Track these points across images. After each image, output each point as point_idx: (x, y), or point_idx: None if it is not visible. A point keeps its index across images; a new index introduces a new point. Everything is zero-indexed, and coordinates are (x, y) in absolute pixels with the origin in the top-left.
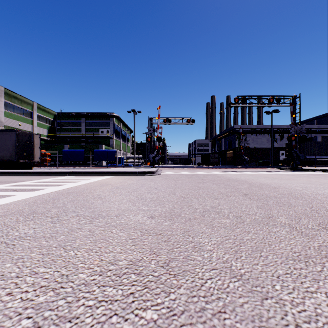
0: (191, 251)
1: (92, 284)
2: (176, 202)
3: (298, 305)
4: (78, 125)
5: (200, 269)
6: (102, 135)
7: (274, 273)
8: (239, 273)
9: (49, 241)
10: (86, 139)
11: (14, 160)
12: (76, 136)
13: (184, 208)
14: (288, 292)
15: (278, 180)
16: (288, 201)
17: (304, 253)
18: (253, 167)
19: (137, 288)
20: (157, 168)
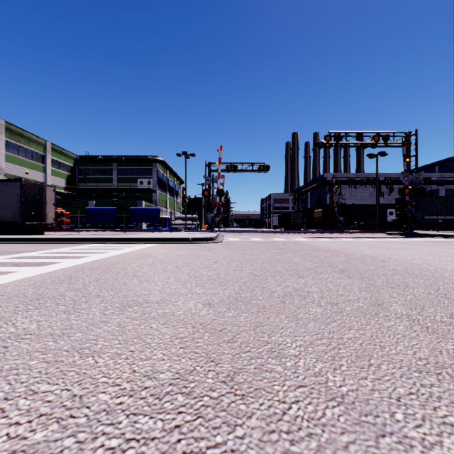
0: (267, 358)
1: (118, 411)
2: (243, 281)
3: (433, 447)
4: (107, 173)
5: (280, 387)
6: (142, 187)
7: (393, 393)
8: (339, 393)
9: (58, 342)
10: (120, 192)
11: (18, 222)
12: (105, 189)
13: (256, 291)
14: (416, 424)
15: (387, 250)
16: (404, 281)
17: (434, 361)
18: (351, 232)
19: (185, 418)
20: (217, 233)
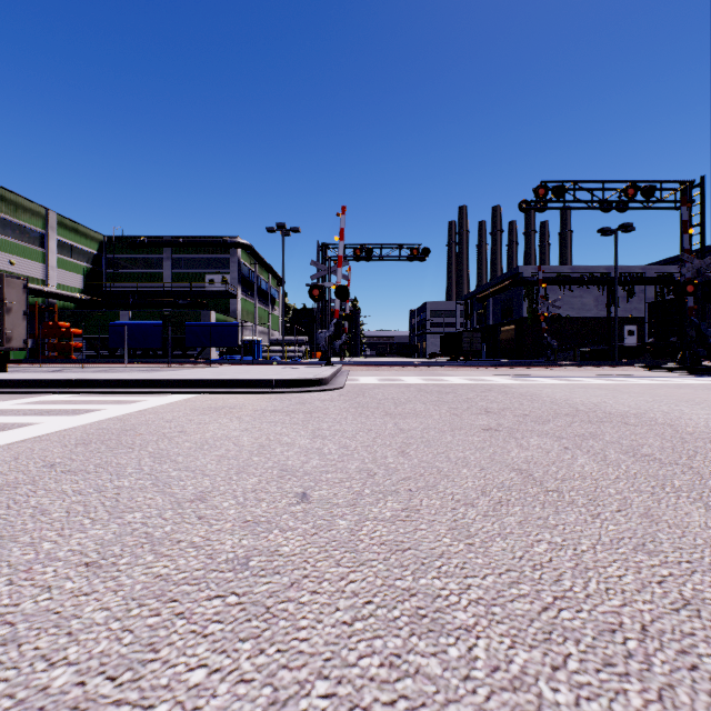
0: None
1: None
2: None
3: None
4: (155, 265)
5: None
6: (212, 289)
7: None
8: None
9: None
10: (175, 297)
11: None
12: (149, 291)
13: None
14: None
15: None
16: None
17: None
18: (581, 365)
19: None
20: (335, 369)
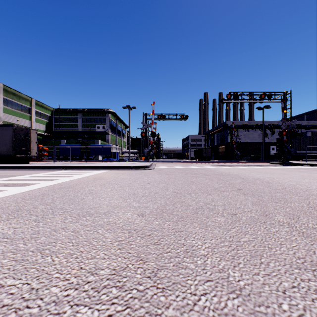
0: (183, 257)
1: (64, 302)
2: (168, 197)
3: None
4: (75, 120)
5: (192, 281)
6: (98, 130)
7: (279, 286)
8: (237, 286)
9: (27, 244)
10: (83, 134)
11: (11, 155)
12: (72, 131)
13: (177, 205)
14: (299, 314)
15: (271, 175)
16: (284, 197)
17: (310, 260)
18: (245, 162)
19: (116, 308)
20: (151, 163)
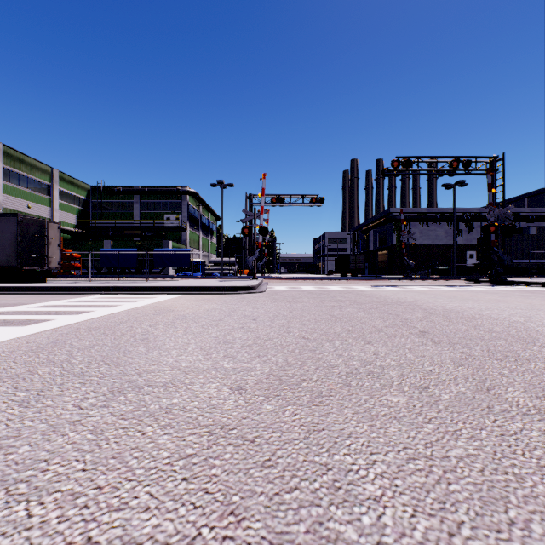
0: (327, 504)
1: None
2: (291, 349)
3: None
4: (127, 207)
5: None
6: (169, 224)
7: None
8: None
9: None
10: (142, 230)
11: (13, 267)
12: (124, 226)
13: (308, 366)
14: None
15: (474, 303)
16: (511, 348)
17: None
18: (424, 279)
19: None
20: (259, 281)
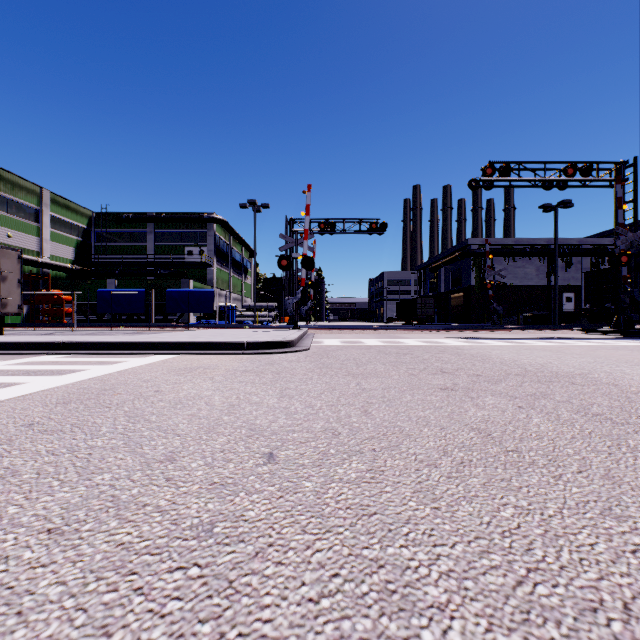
0: None
1: None
2: None
3: None
4: (139, 238)
5: None
6: (191, 260)
7: None
8: None
9: None
10: (157, 267)
11: None
12: (134, 262)
13: None
14: None
15: None
16: None
17: None
18: (525, 329)
19: None
20: (302, 332)
